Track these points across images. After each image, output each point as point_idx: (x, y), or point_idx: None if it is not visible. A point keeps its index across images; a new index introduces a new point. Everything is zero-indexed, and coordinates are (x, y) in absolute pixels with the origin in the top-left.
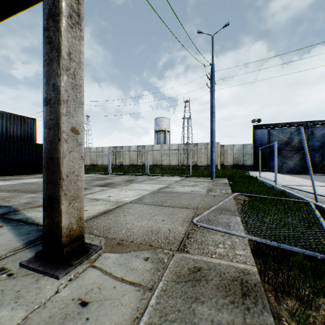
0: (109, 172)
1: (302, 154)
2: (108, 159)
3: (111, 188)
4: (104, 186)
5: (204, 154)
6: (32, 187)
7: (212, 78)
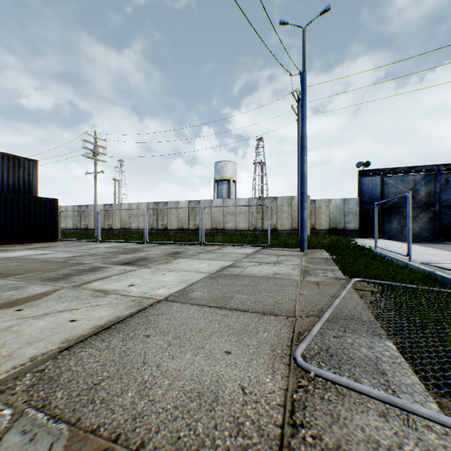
0: (145, 240)
1: (432, 213)
2: (143, 220)
3: (140, 268)
4: (130, 264)
5: (287, 212)
6: (11, 265)
7: (303, 94)
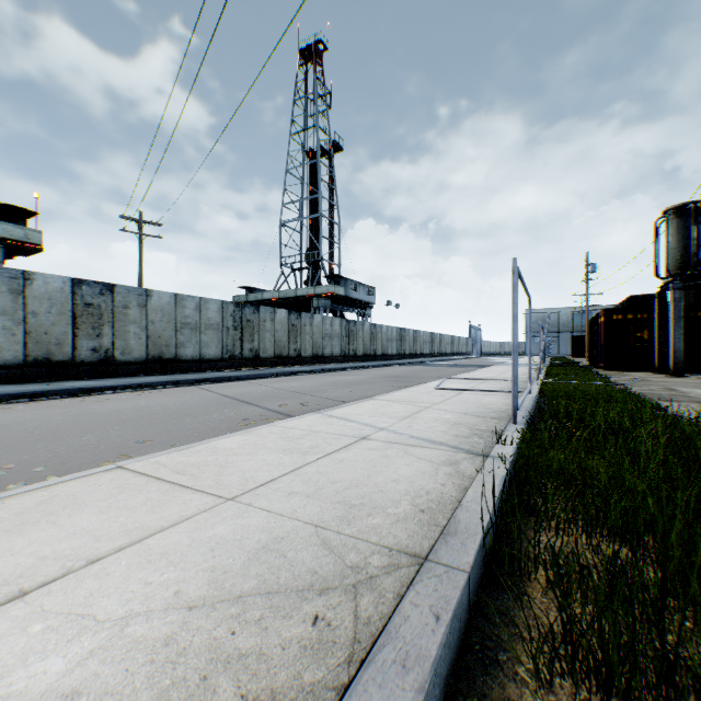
0: None
1: None
2: None
3: None
4: None
5: None
6: None
7: None
